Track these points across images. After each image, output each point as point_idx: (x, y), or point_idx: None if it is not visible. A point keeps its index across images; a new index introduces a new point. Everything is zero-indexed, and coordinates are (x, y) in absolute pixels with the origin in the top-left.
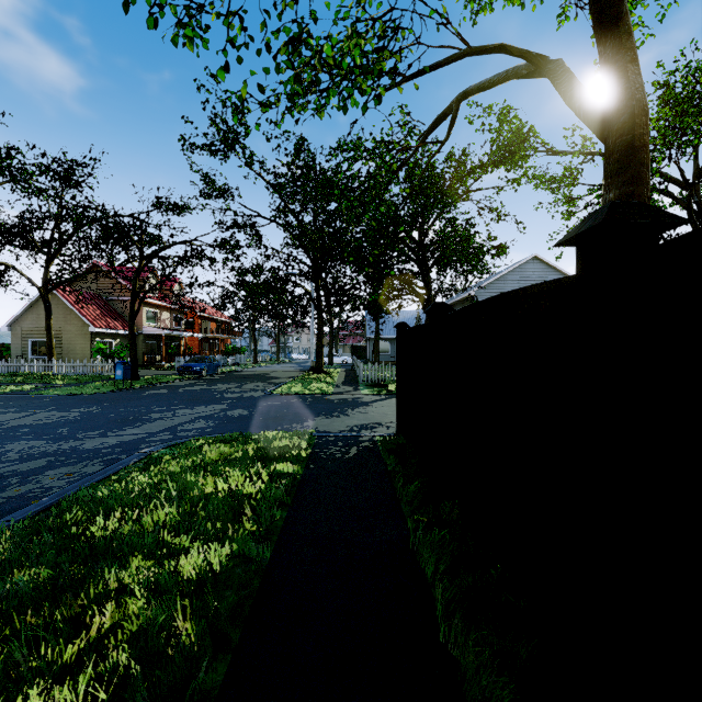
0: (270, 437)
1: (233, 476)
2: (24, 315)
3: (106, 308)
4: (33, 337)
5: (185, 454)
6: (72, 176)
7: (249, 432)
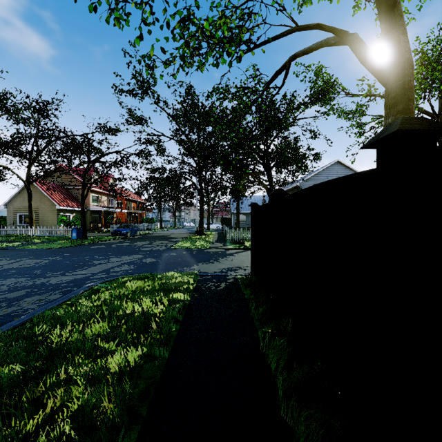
0: (169, 276)
1: (145, 302)
2: (15, 198)
3: (67, 194)
4: (20, 212)
5: (115, 287)
6: (45, 110)
7: (156, 273)
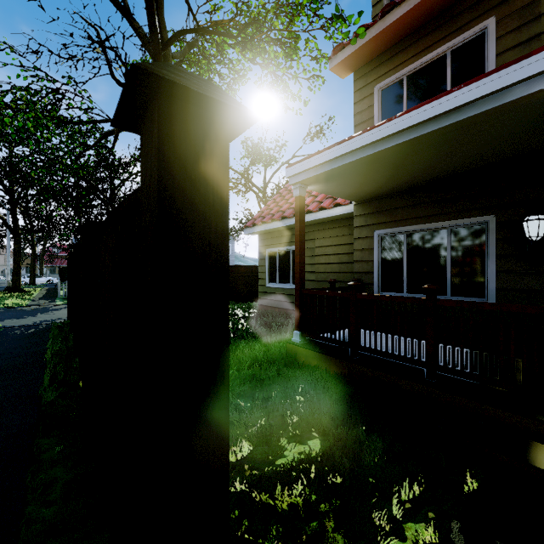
0: None
1: None
2: None
3: None
4: None
5: None
6: None
7: None
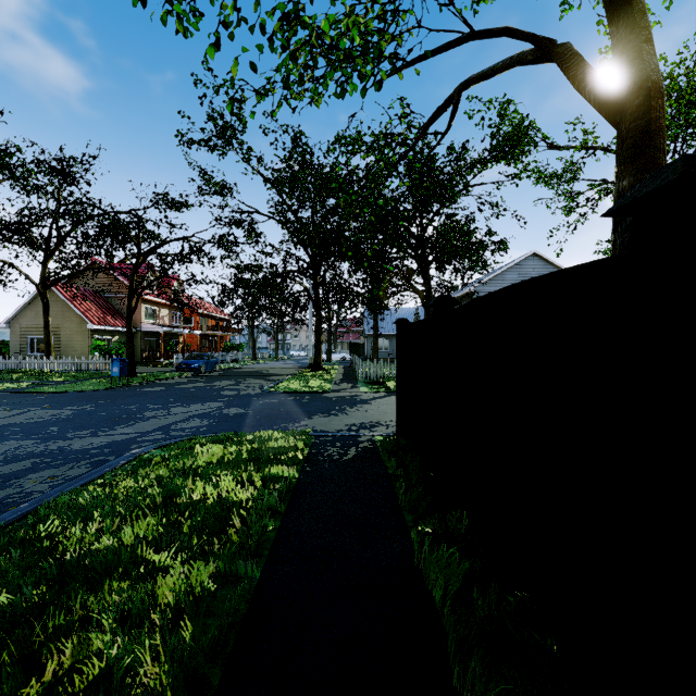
0: (265, 437)
1: (224, 481)
2: (23, 312)
3: (105, 305)
4: (31, 334)
5: (177, 455)
6: (70, 172)
7: (244, 432)
